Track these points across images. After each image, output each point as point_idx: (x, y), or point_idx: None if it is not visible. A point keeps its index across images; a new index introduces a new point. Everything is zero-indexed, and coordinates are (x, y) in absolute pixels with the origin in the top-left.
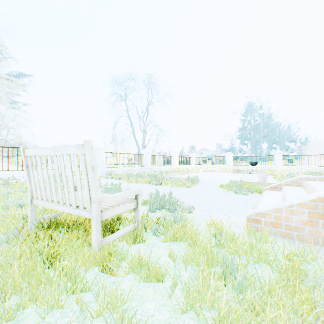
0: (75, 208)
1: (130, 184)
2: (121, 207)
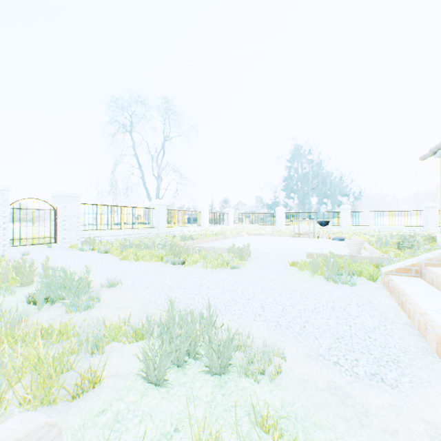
0: None
1: (123, 264)
2: None
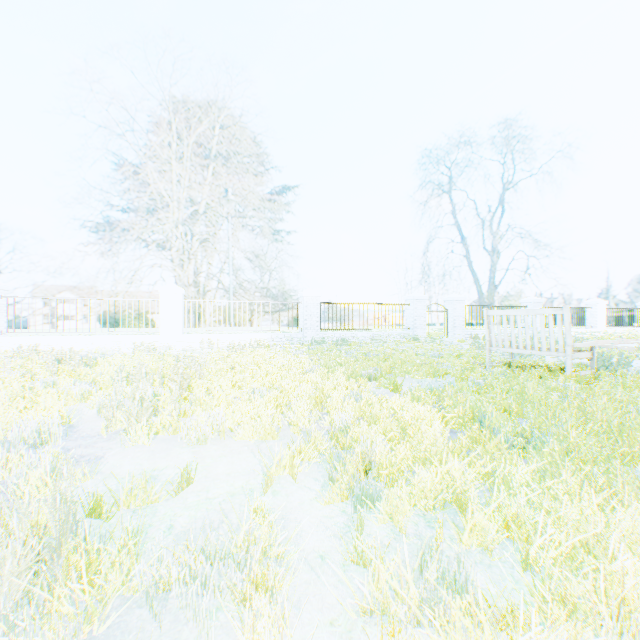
0: (544, 351)
1: None
2: (581, 354)
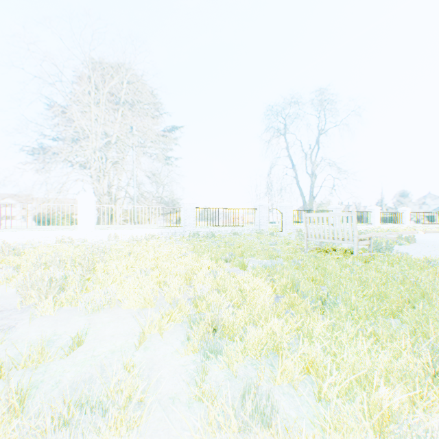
0: (341, 240)
1: None
2: (363, 242)
